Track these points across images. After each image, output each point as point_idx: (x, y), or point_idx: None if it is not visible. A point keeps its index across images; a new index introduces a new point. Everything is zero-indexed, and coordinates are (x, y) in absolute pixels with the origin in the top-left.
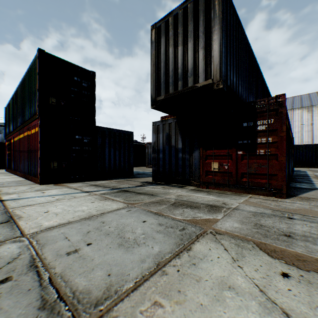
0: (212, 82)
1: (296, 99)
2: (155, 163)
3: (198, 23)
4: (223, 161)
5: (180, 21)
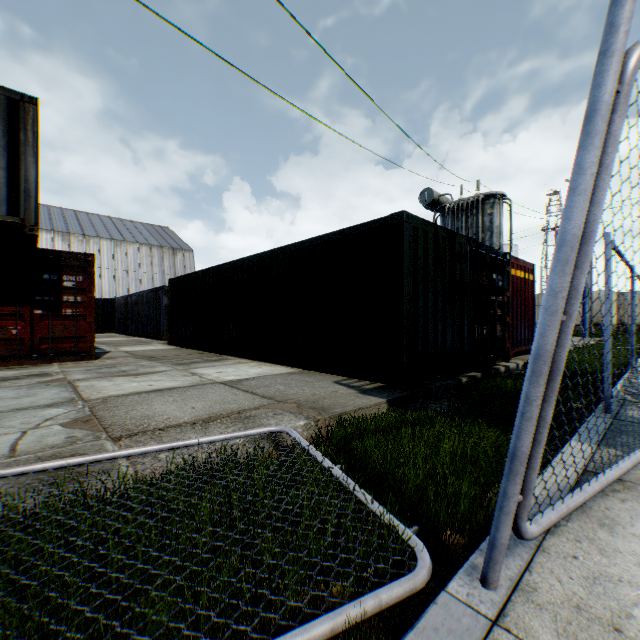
0: (24, 223)
1: (43, 211)
2: None
3: None
4: (11, 324)
5: None
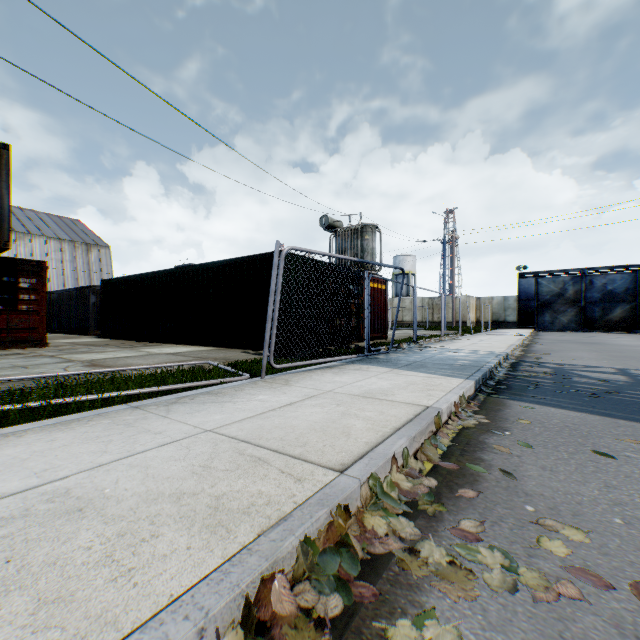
0: None
1: None
2: None
3: None
4: None
5: None
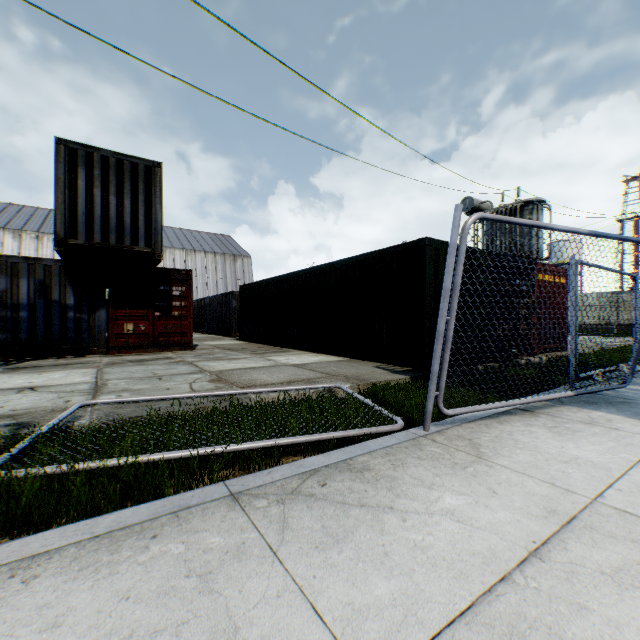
0: (154, 252)
1: None
2: (9, 327)
3: (139, 188)
4: (140, 322)
5: (114, 168)
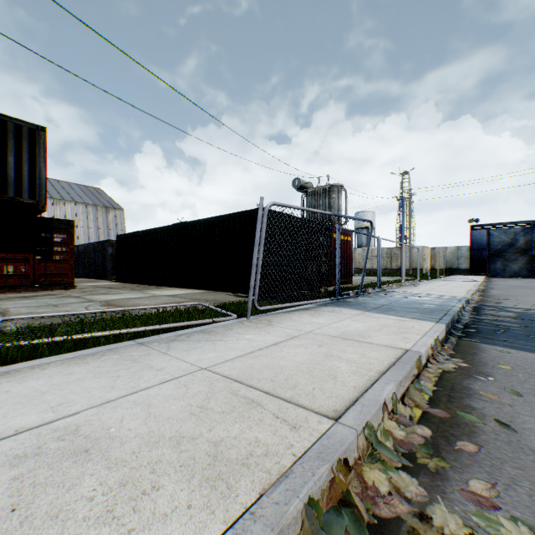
0: (39, 203)
1: None
2: None
3: (23, 147)
4: (22, 265)
5: None
